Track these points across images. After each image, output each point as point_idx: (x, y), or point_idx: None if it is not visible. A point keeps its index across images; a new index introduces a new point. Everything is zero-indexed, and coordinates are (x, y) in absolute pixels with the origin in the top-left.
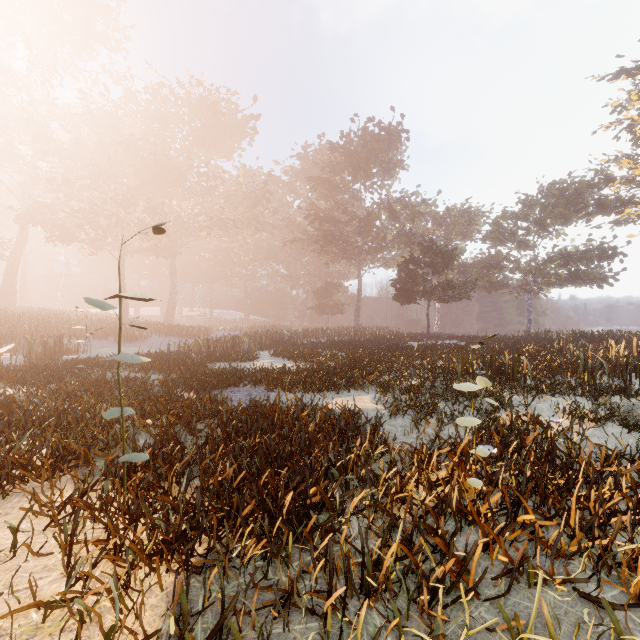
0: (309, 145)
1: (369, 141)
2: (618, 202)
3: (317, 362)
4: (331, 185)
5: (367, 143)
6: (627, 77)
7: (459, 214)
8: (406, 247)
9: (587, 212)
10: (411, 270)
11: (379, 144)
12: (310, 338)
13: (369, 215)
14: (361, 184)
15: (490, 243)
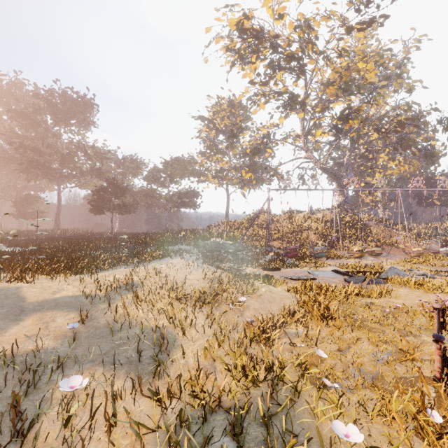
0: (3, 74)
1: (69, 101)
2: (198, 173)
3: (55, 245)
4: (34, 121)
5: (67, 103)
6: (201, 121)
7: (131, 162)
8: (97, 178)
9: (188, 175)
10: (101, 195)
11: (77, 105)
12: (18, 238)
13: (69, 153)
14: (61, 128)
15: (148, 182)
